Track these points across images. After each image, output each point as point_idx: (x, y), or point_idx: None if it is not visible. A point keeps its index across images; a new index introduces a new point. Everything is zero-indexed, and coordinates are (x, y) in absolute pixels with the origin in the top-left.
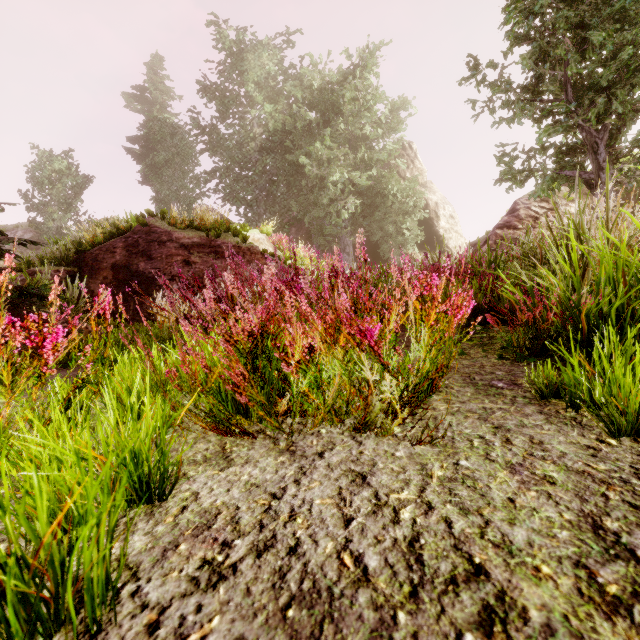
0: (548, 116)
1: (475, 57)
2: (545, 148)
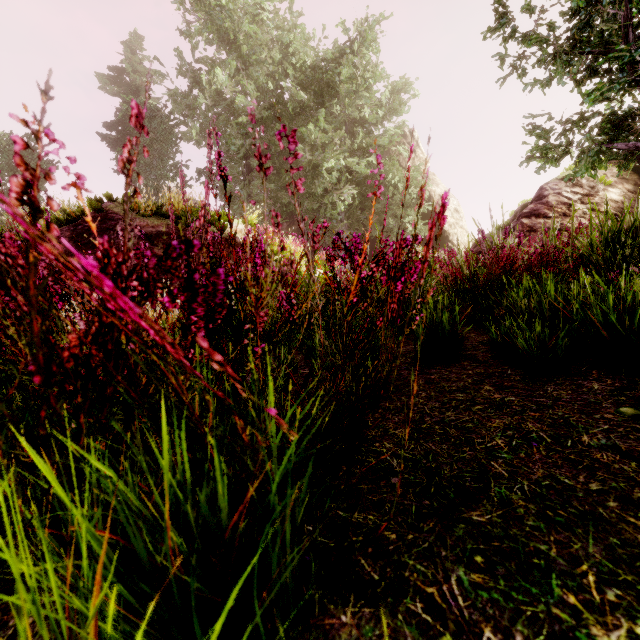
0: (596, 75)
1: (504, 3)
2: (585, 119)
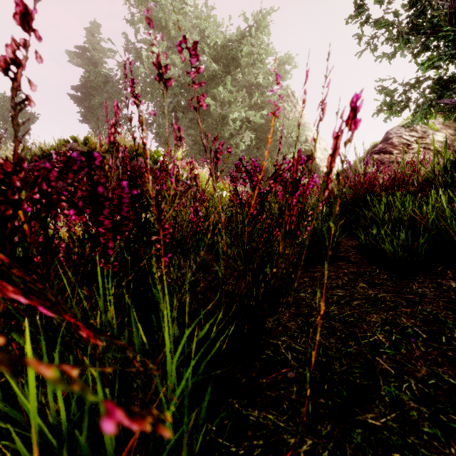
0: (428, 49)
1: None
2: (420, 82)
